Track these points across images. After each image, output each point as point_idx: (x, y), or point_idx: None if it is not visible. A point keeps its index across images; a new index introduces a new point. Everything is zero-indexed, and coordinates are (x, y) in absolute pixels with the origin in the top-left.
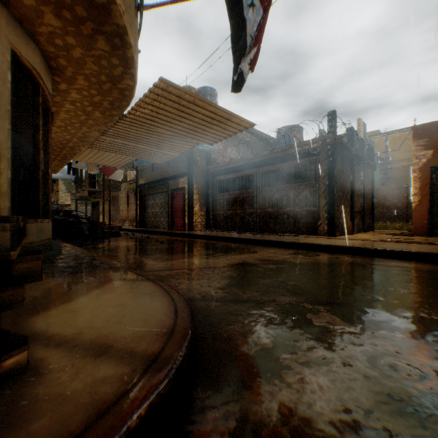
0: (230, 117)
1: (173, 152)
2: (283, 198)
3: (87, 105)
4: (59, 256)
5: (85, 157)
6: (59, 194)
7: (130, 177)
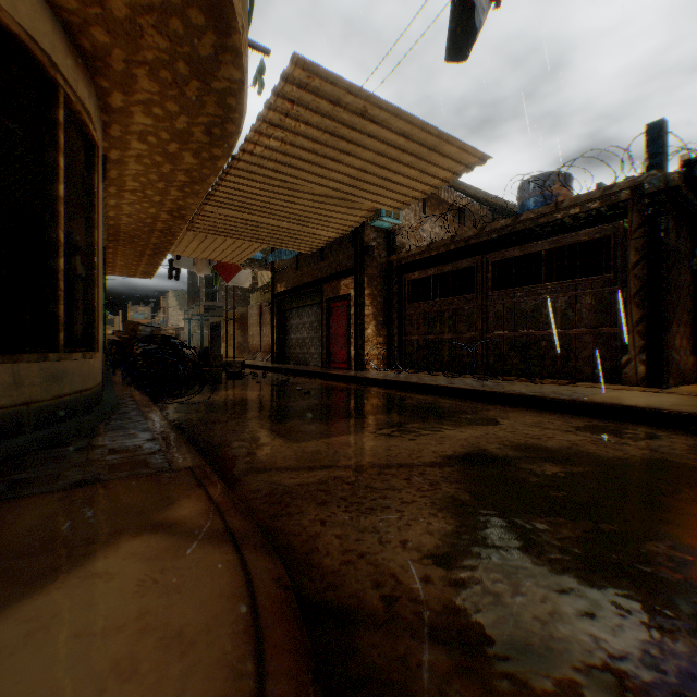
0: (439, 143)
1: (328, 231)
2: (539, 310)
3: (168, 140)
4: (97, 426)
5: (187, 248)
6: (168, 312)
7: (262, 281)
